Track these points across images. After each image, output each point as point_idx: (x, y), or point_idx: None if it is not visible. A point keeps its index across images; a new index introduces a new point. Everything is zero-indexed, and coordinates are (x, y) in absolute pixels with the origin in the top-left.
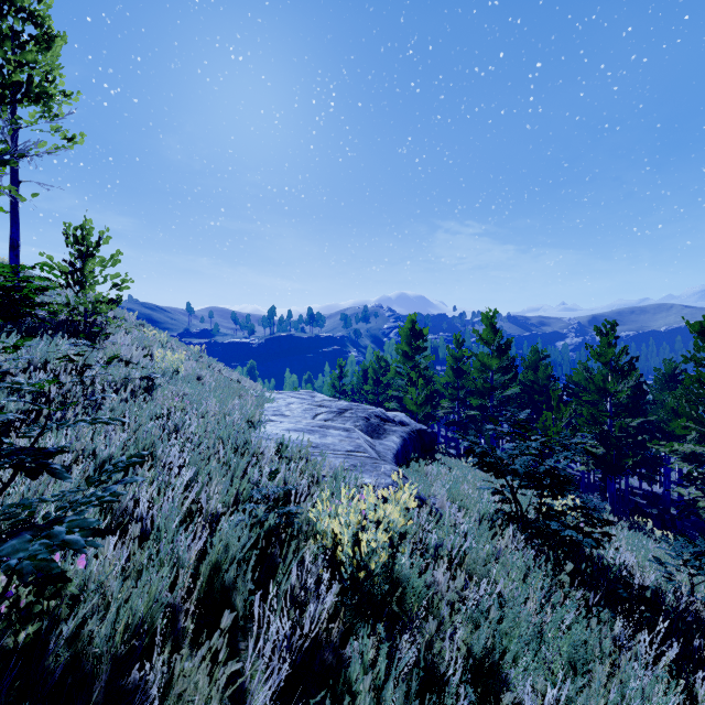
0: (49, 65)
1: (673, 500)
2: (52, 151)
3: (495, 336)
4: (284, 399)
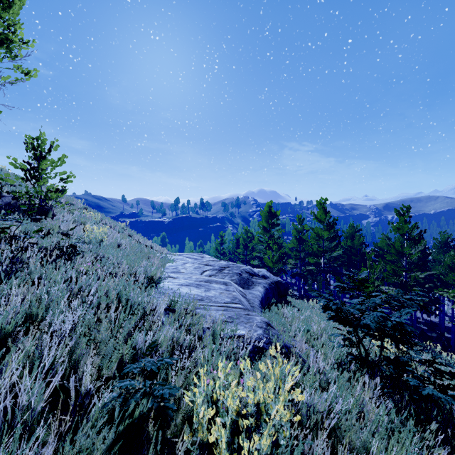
0: (11, 20)
1: (445, 327)
2: (13, 82)
3: (325, 216)
4: (181, 259)
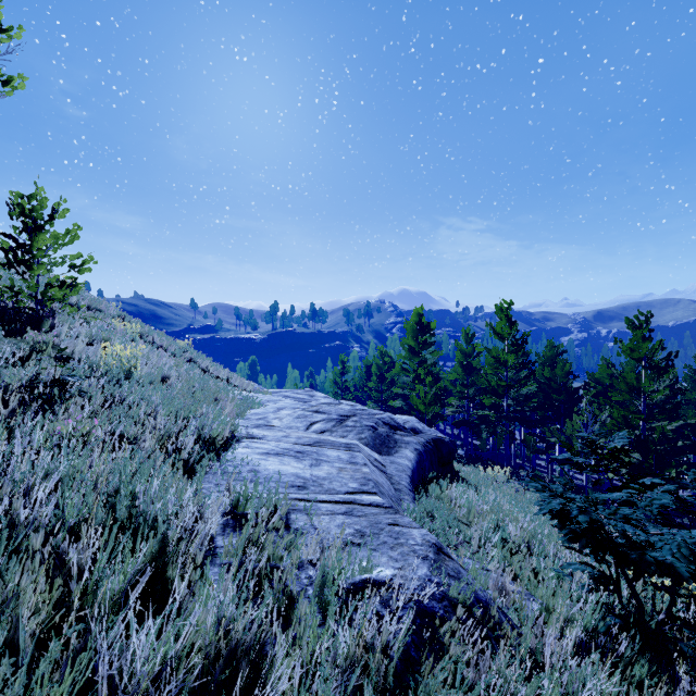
0: None
1: None
2: None
3: (510, 330)
4: (275, 402)
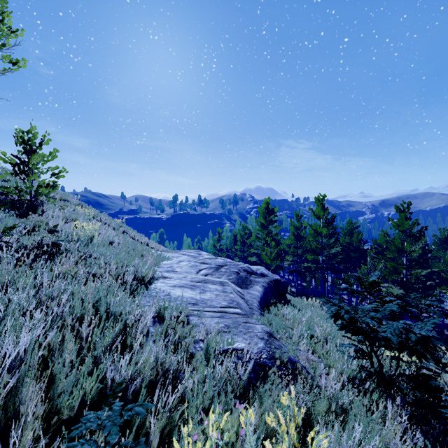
0: None
1: (444, 324)
2: (1, 72)
3: (324, 212)
4: (177, 257)
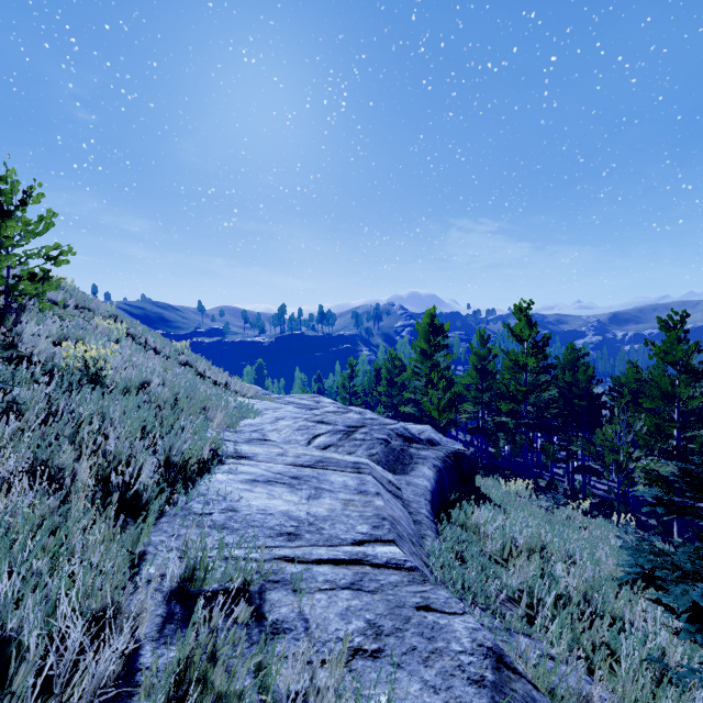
0: None
1: None
2: None
3: (530, 331)
4: (275, 410)
